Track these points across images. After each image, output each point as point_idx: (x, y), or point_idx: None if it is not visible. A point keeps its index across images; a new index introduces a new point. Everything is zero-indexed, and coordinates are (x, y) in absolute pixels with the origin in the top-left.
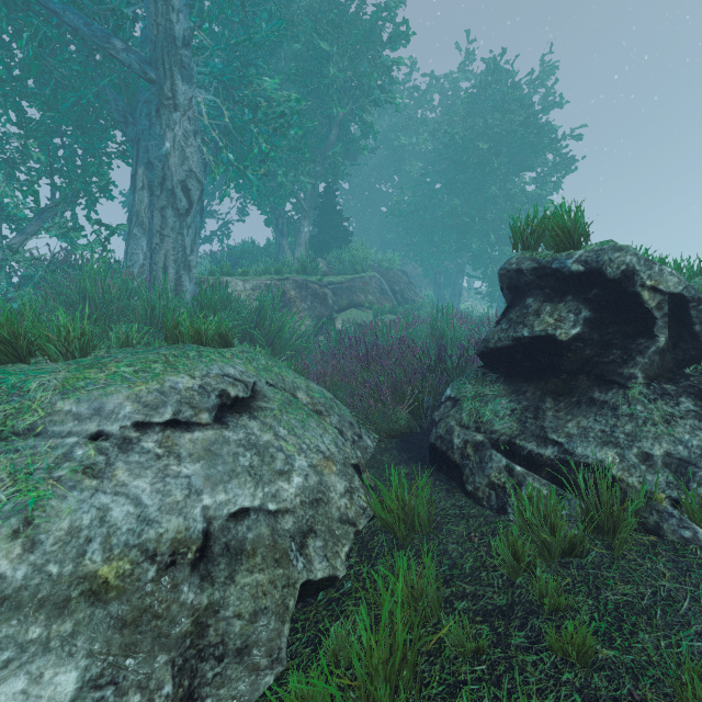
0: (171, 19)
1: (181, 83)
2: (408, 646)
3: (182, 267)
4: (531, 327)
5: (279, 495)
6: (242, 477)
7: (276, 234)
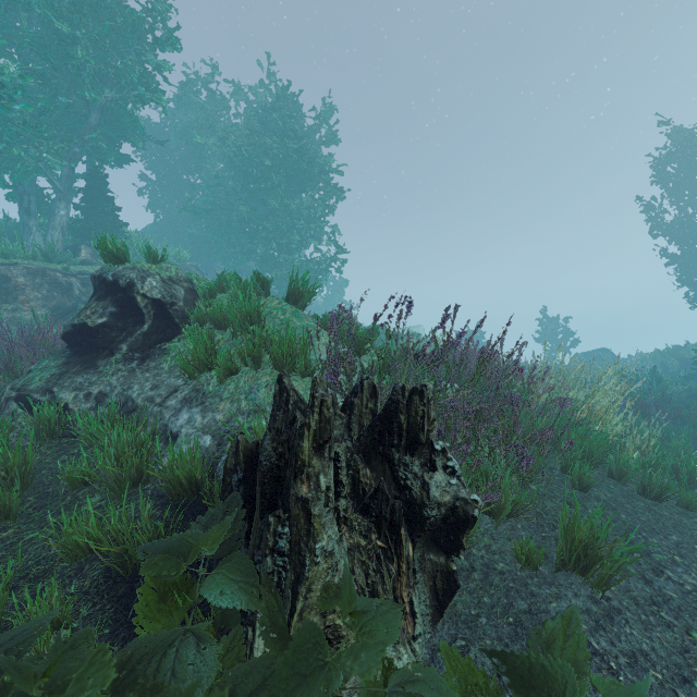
0: None
1: None
2: None
3: None
4: (80, 317)
5: None
6: None
7: (21, 212)
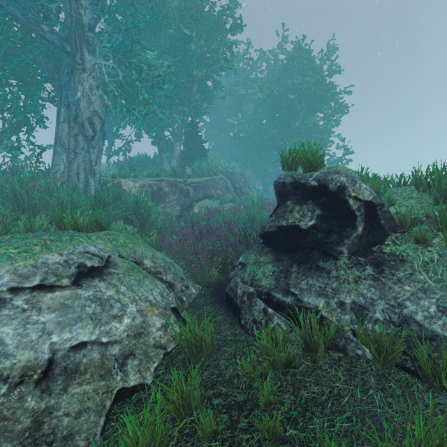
0: (80, 13)
1: (87, 55)
2: (163, 433)
3: (89, 173)
4: (287, 220)
5: (111, 331)
6: (85, 321)
7: (159, 150)
